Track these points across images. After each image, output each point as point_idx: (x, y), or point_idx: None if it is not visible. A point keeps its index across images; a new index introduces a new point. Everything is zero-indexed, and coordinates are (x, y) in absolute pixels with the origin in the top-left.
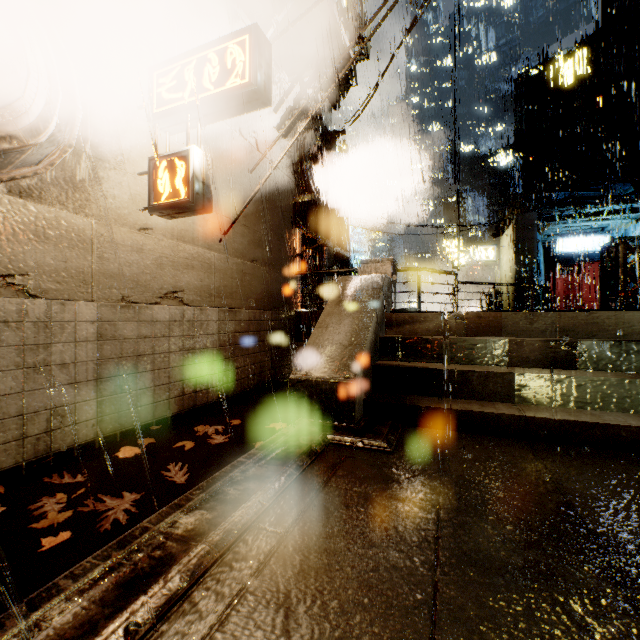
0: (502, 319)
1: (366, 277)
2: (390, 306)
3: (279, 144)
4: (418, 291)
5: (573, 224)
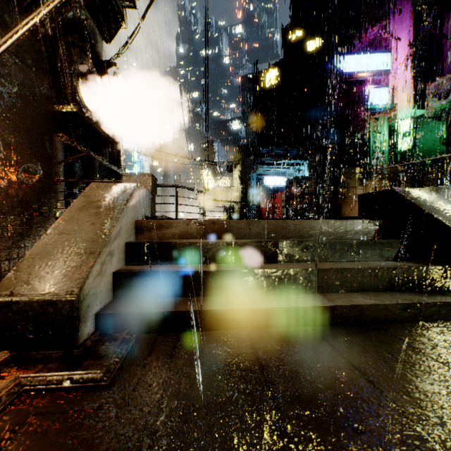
0: (230, 225)
1: (117, 185)
2: (143, 213)
3: (32, 45)
4: (176, 203)
5: (271, 169)
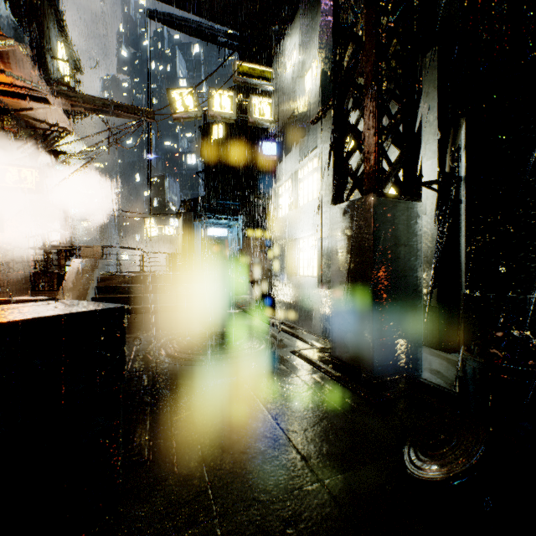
0: (145, 278)
1: (87, 260)
2: (100, 272)
3: None
4: (118, 259)
5: (213, 220)
